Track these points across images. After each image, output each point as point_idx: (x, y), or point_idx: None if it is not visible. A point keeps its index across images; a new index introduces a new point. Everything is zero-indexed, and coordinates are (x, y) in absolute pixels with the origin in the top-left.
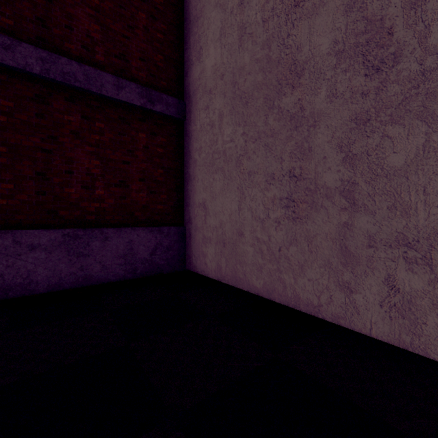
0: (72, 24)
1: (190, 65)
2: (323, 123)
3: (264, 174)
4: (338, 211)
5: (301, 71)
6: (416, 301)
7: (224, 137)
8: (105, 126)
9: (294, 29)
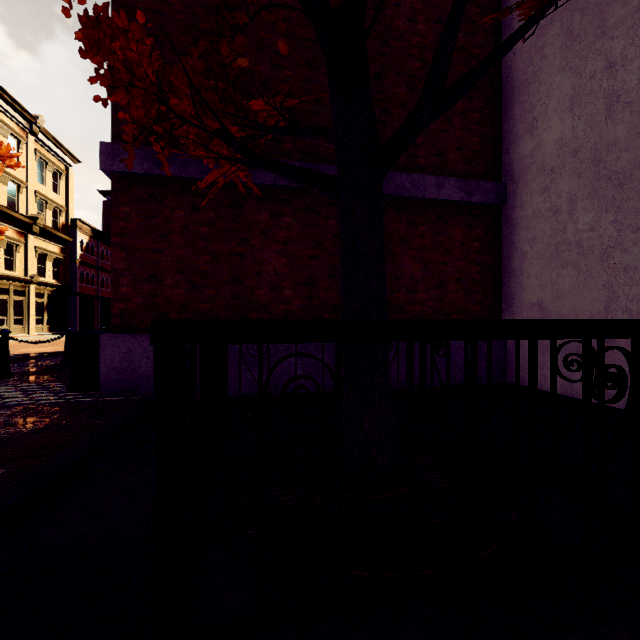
0: None
1: (514, 139)
2: None
3: None
4: None
5: None
6: None
7: (579, 225)
8: (425, 228)
9: None
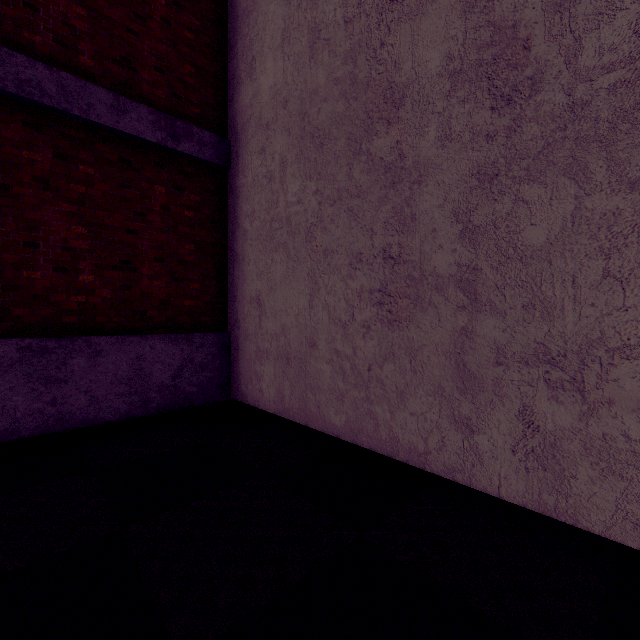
0: (36, 1)
1: (238, 84)
2: (432, 178)
3: (347, 253)
4: (453, 310)
5: (400, 99)
6: (562, 444)
7: (288, 196)
8: (95, 171)
9: (390, 35)
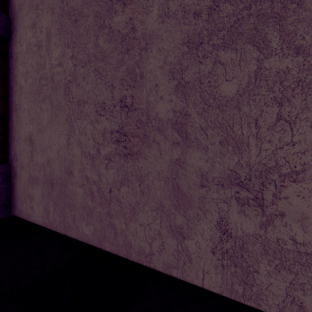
0: None
1: None
2: (155, 46)
3: (94, 103)
4: (170, 146)
5: None
6: (248, 247)
7: (52, 60)
8: None
9: None
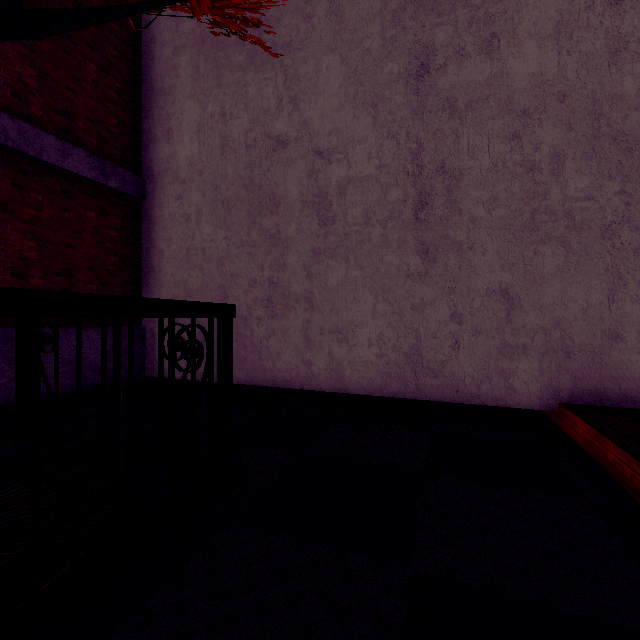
0: None
1: (154, 139)
2: (294, 248)
3: (247, 278)
4: (303, 311)
5: (278, 203)
6: (342, 363)
7: (204, 235)
8: (43, 198)
9: (273, 168)
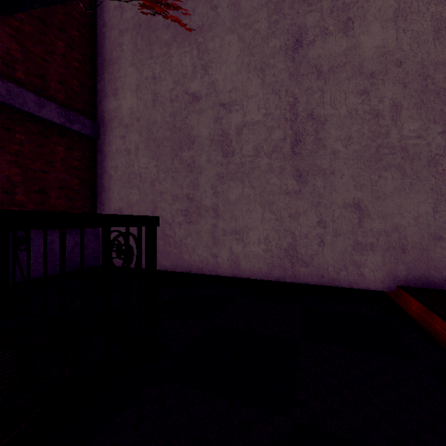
0: None
1: (105, 96)
2: (204, 173)
3: (171, 194)
4: (211, 218)
5: (193, 141)
6: (239, 256)
7: (140, 164)
8: (25, 138)
9: (190, 115)
